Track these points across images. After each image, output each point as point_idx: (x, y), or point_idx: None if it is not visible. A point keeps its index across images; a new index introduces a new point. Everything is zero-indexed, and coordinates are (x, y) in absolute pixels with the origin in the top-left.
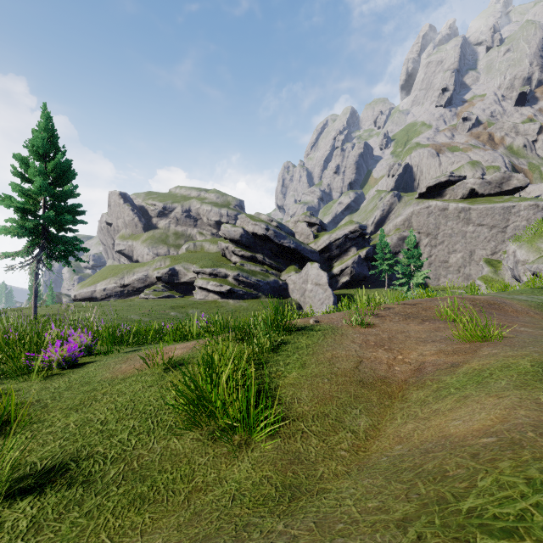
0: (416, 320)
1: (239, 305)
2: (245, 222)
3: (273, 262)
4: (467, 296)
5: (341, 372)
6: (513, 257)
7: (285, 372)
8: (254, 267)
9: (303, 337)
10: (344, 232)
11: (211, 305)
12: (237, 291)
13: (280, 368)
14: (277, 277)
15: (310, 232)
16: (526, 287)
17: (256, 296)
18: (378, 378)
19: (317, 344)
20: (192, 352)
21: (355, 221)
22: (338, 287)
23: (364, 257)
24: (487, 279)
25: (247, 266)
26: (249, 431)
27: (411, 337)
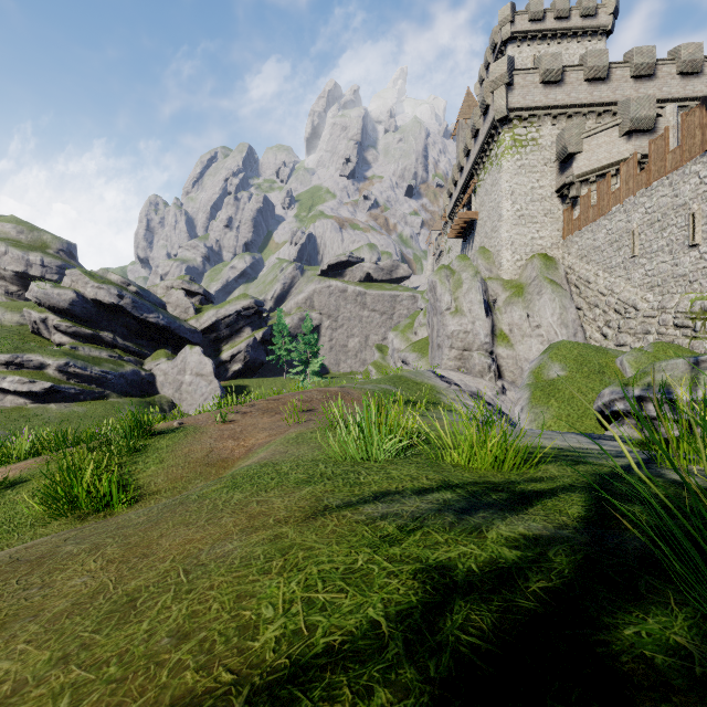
0: (271, 414)
1: (70, 410)
2: (80, 282)
3: (131, 344)
4: (325, 389)
5: (194, 461)
6: (392, 345)
7: (144, 469)
8: (98, 352)
9: (165, 439)
10: (237, 308)
11: (12, 414)
12: (66, 389)
13: (139, 467)
14: (137, 367)
15: (189, 303)
16: (397, 373)
17: (102, 395)
18: (221, 460)
19: (178, 443)
20: (30, 471)
21: (251, 296)
22: (228, 377)
23: (261, 340)
24: (377, 365)
25: (84, 351)
26: (113, 509)
27: (257, 428)
